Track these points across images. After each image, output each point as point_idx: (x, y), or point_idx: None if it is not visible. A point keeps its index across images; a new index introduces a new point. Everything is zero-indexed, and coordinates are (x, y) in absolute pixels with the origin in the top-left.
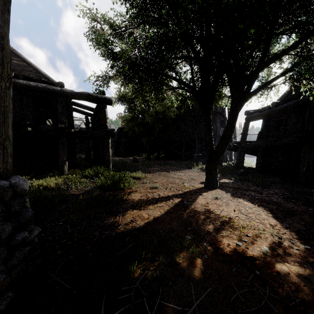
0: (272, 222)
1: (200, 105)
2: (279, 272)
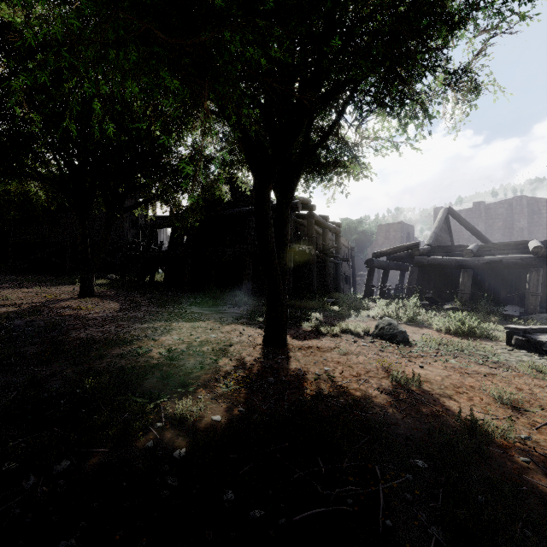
0: (114, 306)
1: (74, 210)
2: (90, 316)
